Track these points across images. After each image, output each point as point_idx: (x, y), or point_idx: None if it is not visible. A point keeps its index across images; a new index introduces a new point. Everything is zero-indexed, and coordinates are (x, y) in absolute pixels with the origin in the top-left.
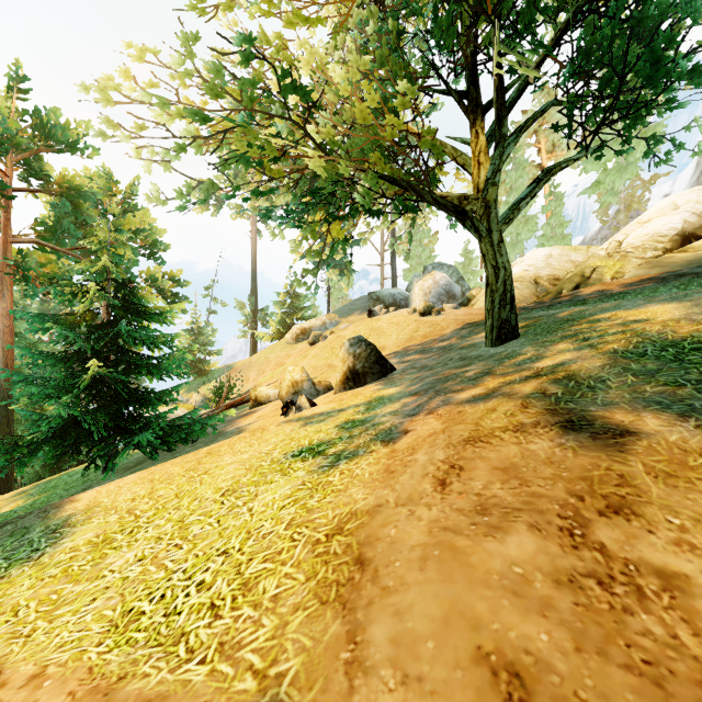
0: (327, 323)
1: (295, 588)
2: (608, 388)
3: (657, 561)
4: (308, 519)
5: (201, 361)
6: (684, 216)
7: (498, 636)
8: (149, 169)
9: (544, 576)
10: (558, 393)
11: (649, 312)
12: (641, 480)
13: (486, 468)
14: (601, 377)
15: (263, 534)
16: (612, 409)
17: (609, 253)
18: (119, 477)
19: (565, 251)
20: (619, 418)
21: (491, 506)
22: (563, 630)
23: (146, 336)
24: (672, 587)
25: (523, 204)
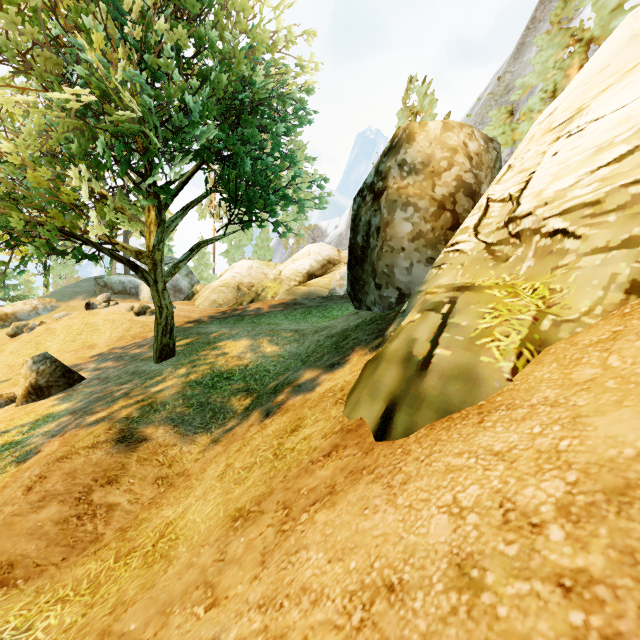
0: (39, 307)
1: None
2: (163, 410)
3: (112, 500)
4: None
5: None
6: (311, 262)
7: (11, 554)
8: None
9: (52, 522)
10: (136, 416)
11: (236, 346)
12: (131, 465)
13: (59, 475)
14: (167, 402)
15: None
16: (150, 426)
17: (275, 278)
18: None
19: (261, 265)
20: (148, 431)
21: (49, 495)
22: (45, 541)
23: None
24: (111, 509)
25: (182, 264)
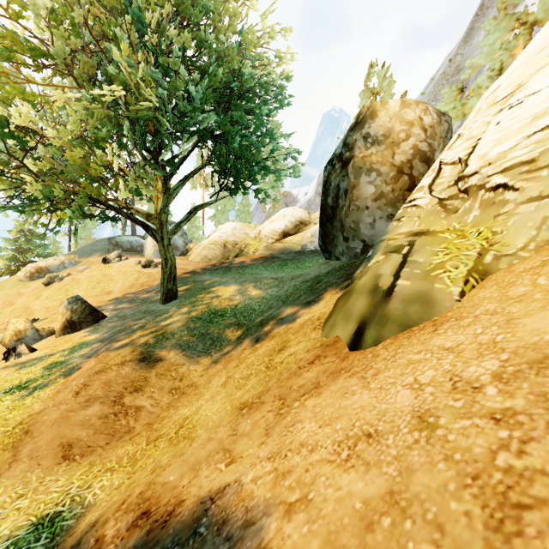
0: (66, 262)
1: None
2: (173, 338)
3: (139, 404)
4: (5, 423)
5: None
6: (286, 222)
7: (70, 438)
8: None
9: (97, 417)
10: (152, 343)
11: (227, 290)
12: (151, 378)
13: (98, 384)
14: (175, 333)
15: None
16: (163, 350)
17: (255, 236)
18: None
19: (243, 226)
20: (162, 354)
21: (92, 398)
22: (93, 430)
23: None
24: (138, 410)
25: (183, 224)
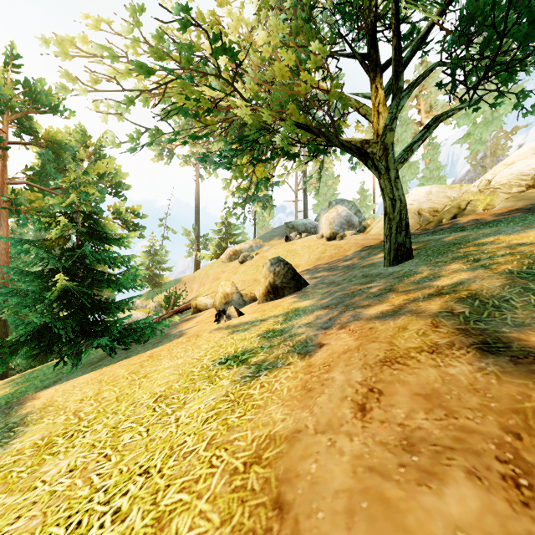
0: (253, 246)
1: (208, 534)
2: (513, 308)
3: None
4: (228, 439)
5: (156, 275)
6: None
7: None
8: (106, 120)
9: None
10: (466, 312)
11: (531, 236)
12: None
13: (406, 394)
14: (504, 297)
15: (184, 453)
16: (526, 331)
17: (480, 190)
18: (82, 372)
19: (442, 189)
20: None
21: (418, 441)
22: None
23: (107, 257)
24: None
25: (416, 146)
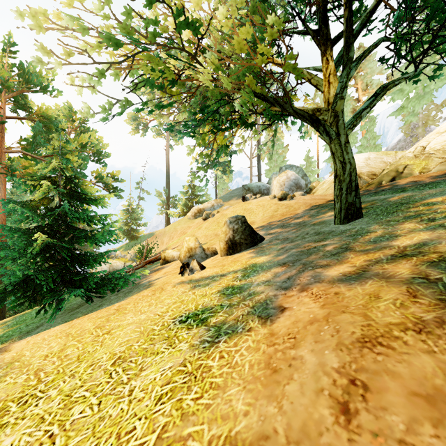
0: (215, 205)
1: None
2: None
3: None
4: (181, 434)
5: (133, 230)
6: None
7: None
8: (81, 92)
9: None
10: (443, 278)
11: None
12: None
13: (401, 392)
14: None
15: None
16: None
17: (415, 155)
18: (61, 318)
19: (379, 155)
20: None
21: None
22: None
23: (85, 215)
24: None
25: (364, 113)
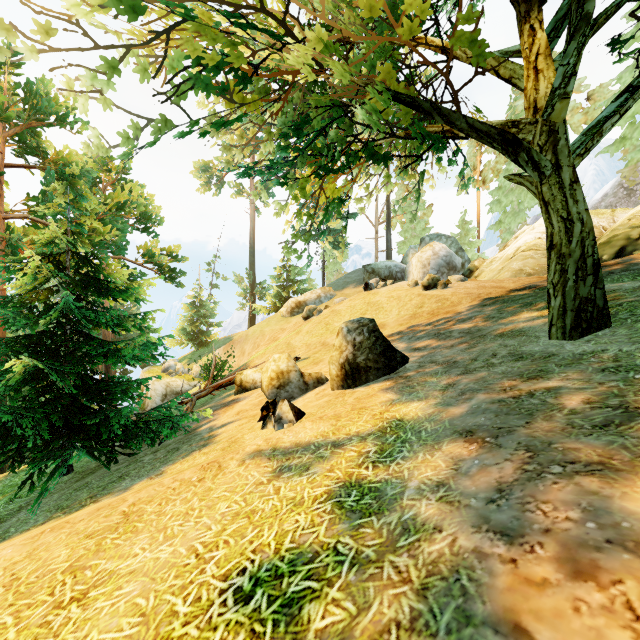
0: (322, 296)
1: None
2: None
3: None
4: None
5: (202, 333)
6: None
7: None
8: (87, 104)
9: None
10: None
11: None
12: None
13: None
14: None
15: None
16: None
17: None
18: (58, 496)
19: None
20: None
21: None
22: None
23: (109, 316)
24: None
25: (608, 126)
